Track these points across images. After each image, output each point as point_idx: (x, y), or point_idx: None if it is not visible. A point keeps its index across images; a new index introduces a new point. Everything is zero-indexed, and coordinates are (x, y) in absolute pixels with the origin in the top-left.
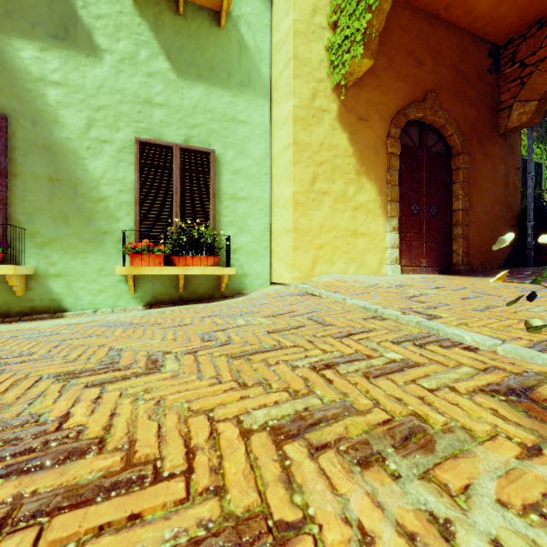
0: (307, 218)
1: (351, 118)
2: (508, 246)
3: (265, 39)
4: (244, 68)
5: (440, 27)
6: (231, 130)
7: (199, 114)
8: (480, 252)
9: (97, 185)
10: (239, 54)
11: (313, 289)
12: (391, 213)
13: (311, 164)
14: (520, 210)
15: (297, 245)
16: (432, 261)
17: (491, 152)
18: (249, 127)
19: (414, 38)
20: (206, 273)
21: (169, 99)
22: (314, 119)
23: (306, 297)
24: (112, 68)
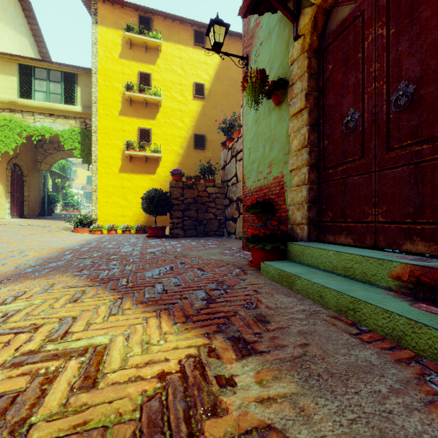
0: None
1: None
2: (40, 209)
3: None
4: None
5: None
6: None
7: None
8: (32, 211)
9: None
10: None
11: None
12: (8, 196)
13: None
14: (43, 196)
15: None
16: (18, 214)
17: (35, 176)
18: None
19: None
20: None
21: None
22: None
23: None
24: None
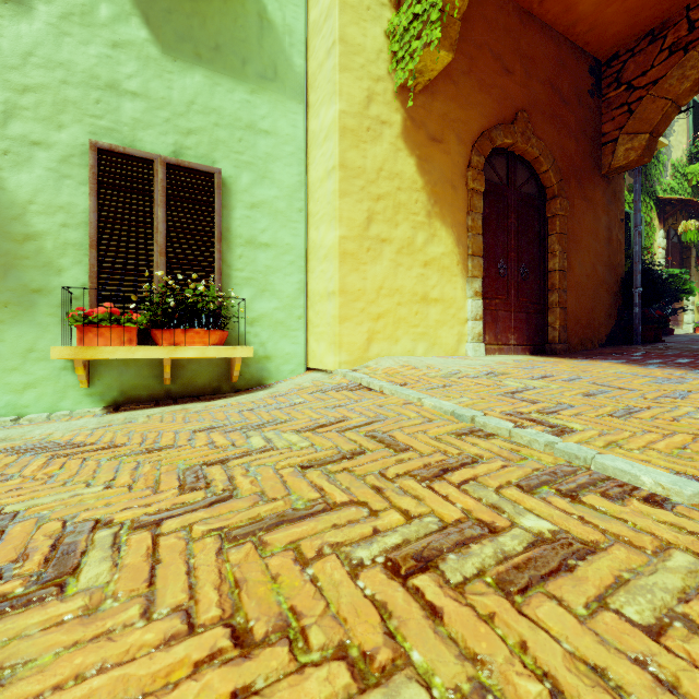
0: (359, 275)
1: (420, 137)
2: (611, 318)
3: (298, 15)
4: (266, 54)
5: (533, 27)
6: (247, 142)
7: (197, 115)
8: (580, 326)
9: (21, 214)
10: (260, 31)
11: (369, 380)
12: (472, 271)
13: (365, 198)
14: (625, 273)
15: (344, 315)
16: (523, 338)
17: (592, 197)
18: (274, 141)
19: (501, 37)
20: (206, 355)
21: (148, 87)
22: (369, 133)
23: (360, 393)
24: (49, 27)
